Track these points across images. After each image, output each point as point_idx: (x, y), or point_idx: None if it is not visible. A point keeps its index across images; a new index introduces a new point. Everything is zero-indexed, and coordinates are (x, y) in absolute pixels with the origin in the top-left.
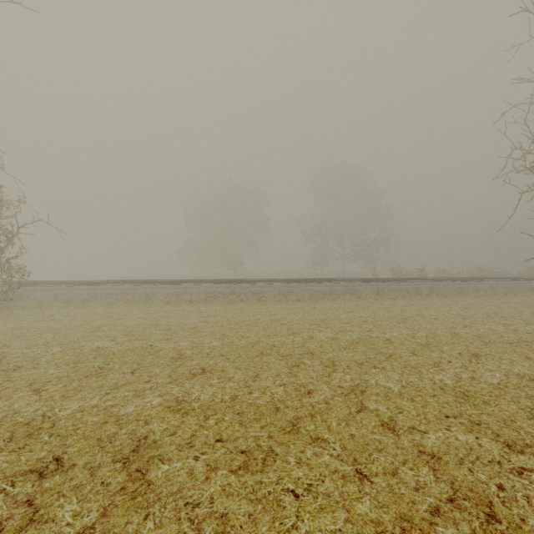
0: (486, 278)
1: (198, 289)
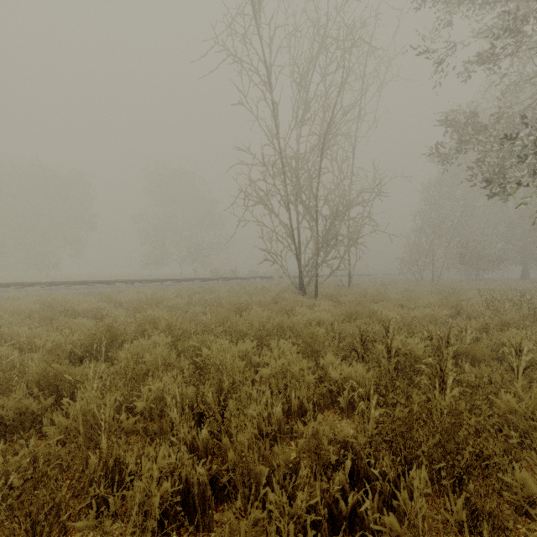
0: (272, 277)
1: None
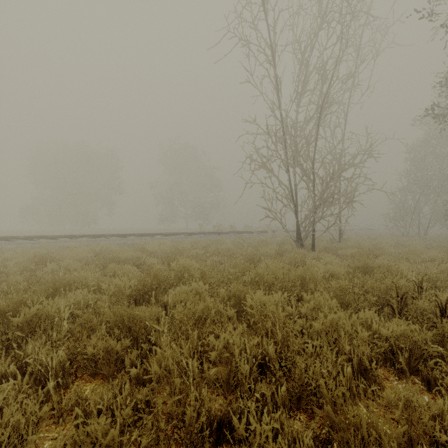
0: (265, 231)
1: (34, 244)
